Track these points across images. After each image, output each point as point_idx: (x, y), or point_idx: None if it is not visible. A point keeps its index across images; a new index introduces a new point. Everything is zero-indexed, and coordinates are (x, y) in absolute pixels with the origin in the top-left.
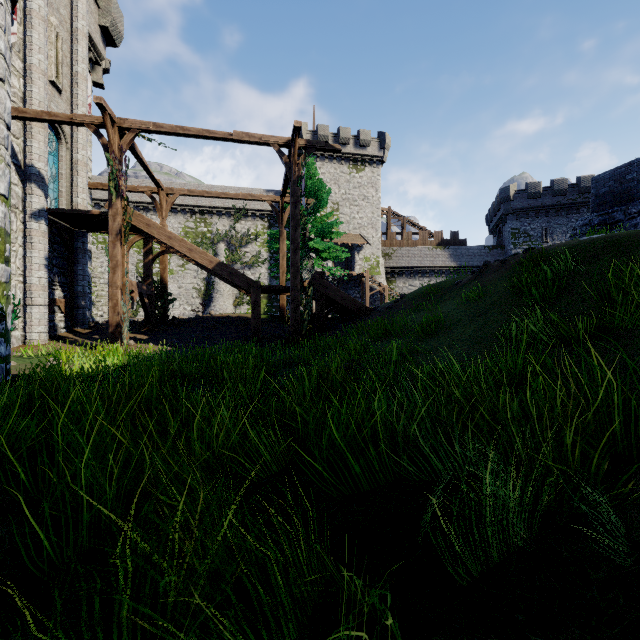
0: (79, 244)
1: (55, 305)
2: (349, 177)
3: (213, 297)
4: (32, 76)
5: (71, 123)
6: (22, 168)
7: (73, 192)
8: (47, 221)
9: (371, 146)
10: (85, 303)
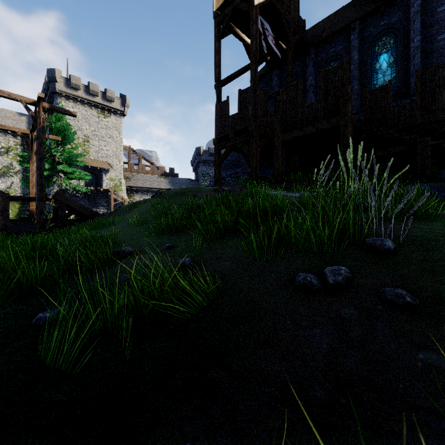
0: None
1: None
2: (98, 119)
3: None
4: None
5: None
6: None
7: None
8: None
9: (115, 102)
10: None
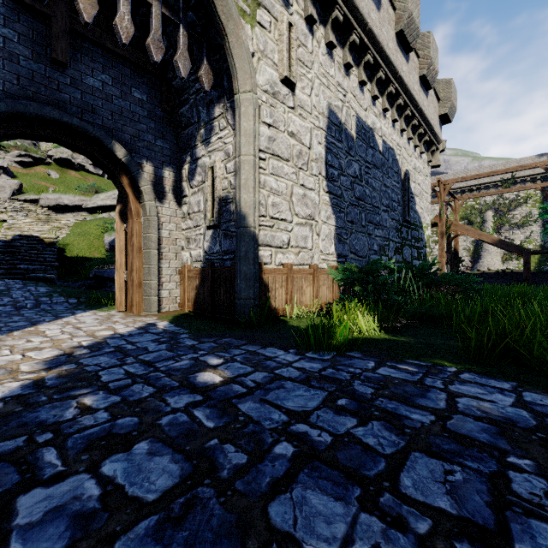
0: None
1: None
2: None
3: (481, 255)
4: None
5: None
6: None
7: None
8: None
9: None
10: None
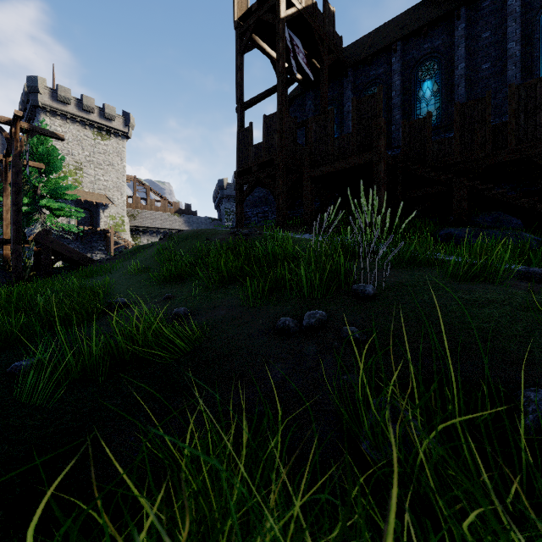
0: None
1: None
2: (94, 142)
3: None
4: None
5: None
6: None
7: None
8: None
9: (116, 121)
10: None
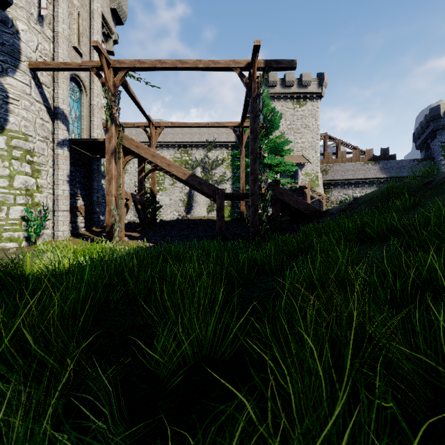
0: (95, 166)
1: (77, 211)
2: (293, 111)
3: (192, 206)
4: (58, 41)
5: (80, 69)
6: (52, 110)
7: (91, 129)
8: (69, 148)
9: (311, 85)
10: (99, 209)
